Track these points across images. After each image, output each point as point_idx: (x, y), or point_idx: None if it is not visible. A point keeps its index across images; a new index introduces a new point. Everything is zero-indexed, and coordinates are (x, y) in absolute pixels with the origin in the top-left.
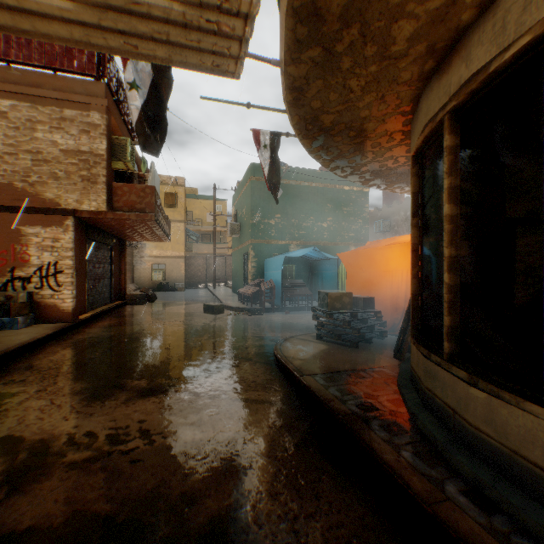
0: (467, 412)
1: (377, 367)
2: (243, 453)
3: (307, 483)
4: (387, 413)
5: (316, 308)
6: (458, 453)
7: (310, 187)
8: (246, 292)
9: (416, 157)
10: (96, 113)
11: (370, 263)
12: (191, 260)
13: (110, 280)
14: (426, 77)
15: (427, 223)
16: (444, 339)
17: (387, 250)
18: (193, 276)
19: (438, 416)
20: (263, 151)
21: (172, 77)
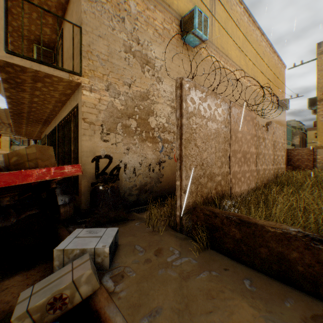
0: None
1: None
2: None
3: None
4: None
5: None
6: None
7: None
8: None
9: None
10: None
11: None
12: None
13: None
14: None
15: None
16: None
17: None
18: None
19: None
20: None
21: None
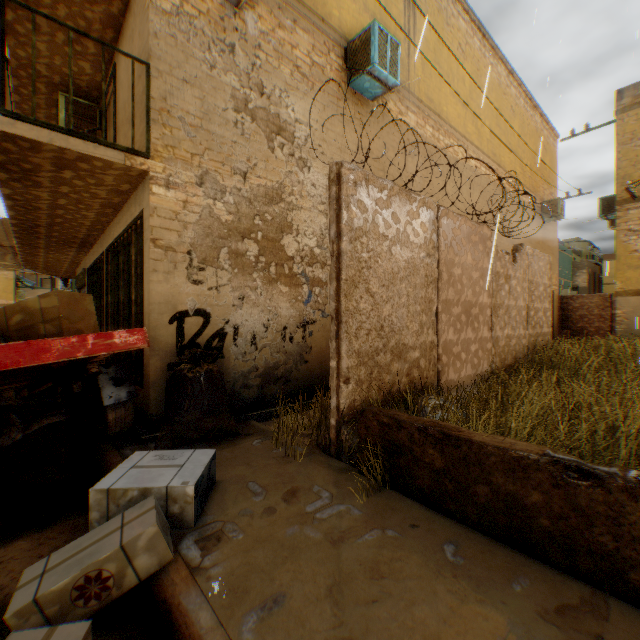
0: None
1: None
2: None
3: None
4: None
5: None
6: None
7: None
8: None
9: None
10: None
11: None
12: None
13: None
14: None
15: None
16: None
17: None
18: None
19: None
20: None
21: None
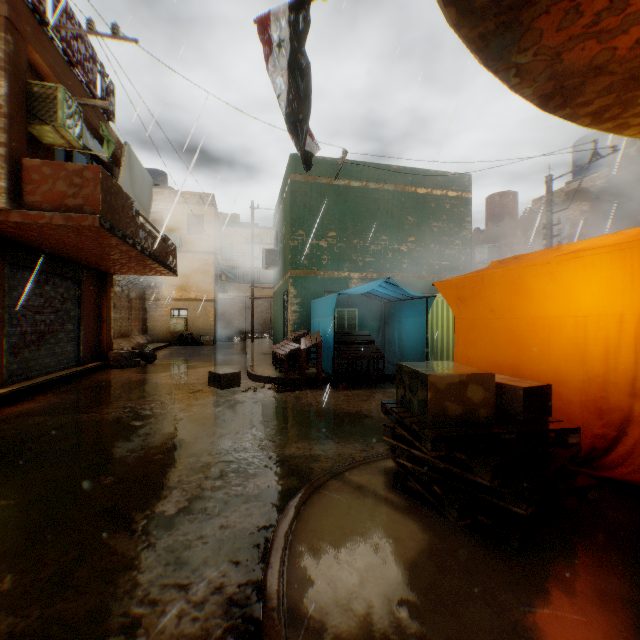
0: None
1: None
2: None
3: None
4: None
5: (393, 407)
6: None
7: (382, 191)
8: (278, 352)
9: None
10: None
11: (515, 299)
12: (226, 304)
13: (77, 331)
14: None
15: None
16: None
17: (566, 265)
18: (228, 325)
19: None
20: (276, 59)
21: None
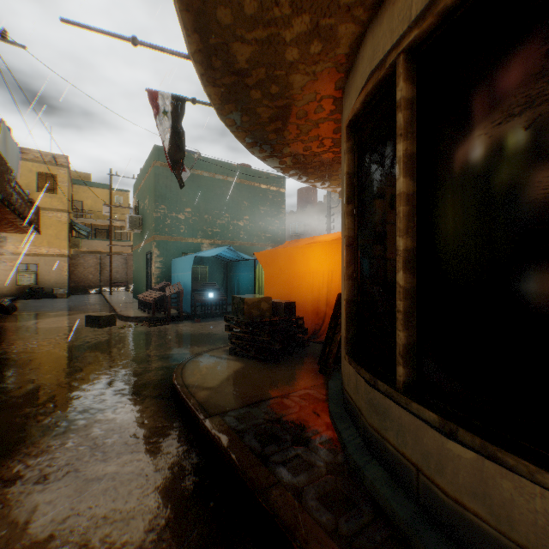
0: (443, 476)
1: (303, 389)
2: None
3: None
4: (324, 469)
5: (230, 316)
6: (435, 543)
7: (225, 181)
8: (146, 298)
9: (352, 129)
10: None
11: (290, 264)
12: (80, 260)
13: None
14: (375, 4)
15: (365, 211)
16: (398, 362)
17: (307, 249)
18: (82, 279)
19: (391, 468)
20: (162, 120)
21: None
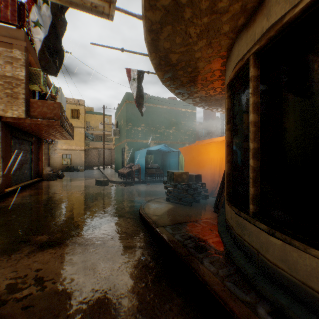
0: (268, 253)
1: (204, 219)
2: (114, 291)
3: (161, 313)
4: (213, 252)
5: (166, 181)
6: (263, 282)
7: (162, 108)
8: (122, 172)
9: (229, 86)
10: (18, 51)
11: (198, 154)
12: (89, 152)
13: (31, 164)
14: (238, 31)
15: (236, 128)
16: (250, 203)
17: (208, 146)
18: (90, 162)
19: (246, 253)
20: (132, 82)
21: (66, 21)
